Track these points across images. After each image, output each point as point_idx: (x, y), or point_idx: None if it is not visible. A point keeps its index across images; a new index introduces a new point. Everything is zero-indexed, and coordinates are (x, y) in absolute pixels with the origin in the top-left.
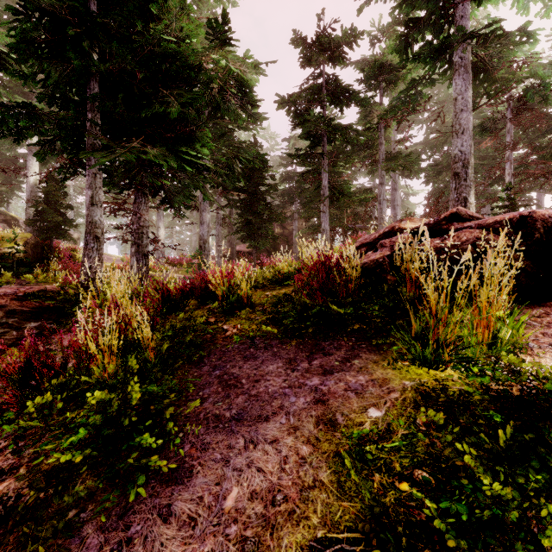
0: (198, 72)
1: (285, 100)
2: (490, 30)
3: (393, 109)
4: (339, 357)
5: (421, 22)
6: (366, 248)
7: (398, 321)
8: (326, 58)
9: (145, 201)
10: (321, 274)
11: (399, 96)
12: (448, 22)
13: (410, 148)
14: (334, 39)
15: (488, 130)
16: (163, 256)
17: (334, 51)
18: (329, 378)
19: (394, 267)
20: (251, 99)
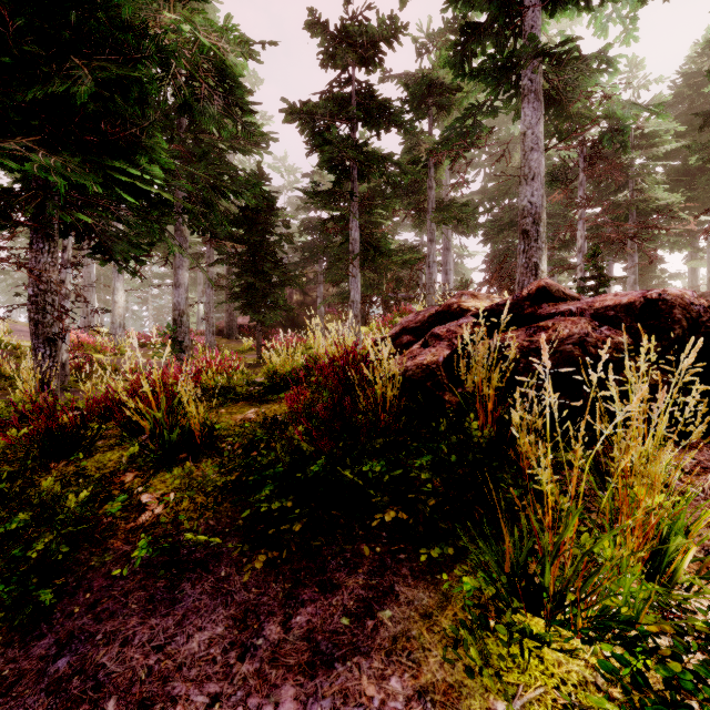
0: (140, 36)
1: (295, 109)
2: (564, 50)
3: (446, 143)
4: (351, 598)
5: (481, 30)
6: (411, 337)
7: (466, 493)
8: (356, 56)
9: (50, 248)
10: (334, 388)
11: (454, 125)
12: (515, 35)
13: (465, 198)
14: (367, 30)
15: (558, 180)
16: (123, 332)
17: (368, 50)
18: (322, 686)
19: (455, 378)
20: (240, 99)
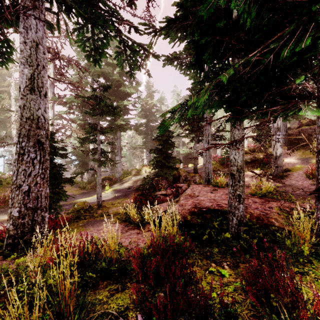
0: None
1: None
2: None
3: None
4: None
5: None
6: None
7: None
8: None
9: None
10: None
11: None
12: None
13: None
14: None
15: None
16: None
17: None
18: None
19: None
20: None
